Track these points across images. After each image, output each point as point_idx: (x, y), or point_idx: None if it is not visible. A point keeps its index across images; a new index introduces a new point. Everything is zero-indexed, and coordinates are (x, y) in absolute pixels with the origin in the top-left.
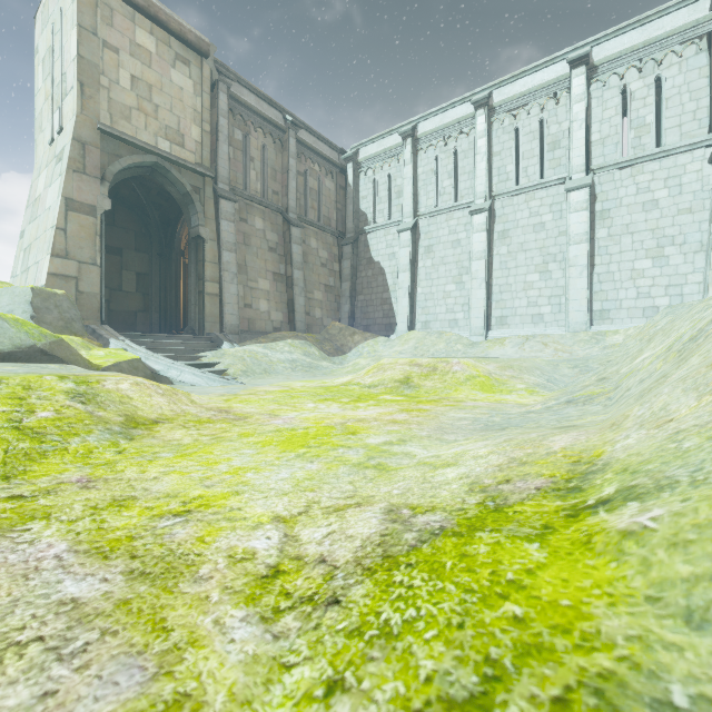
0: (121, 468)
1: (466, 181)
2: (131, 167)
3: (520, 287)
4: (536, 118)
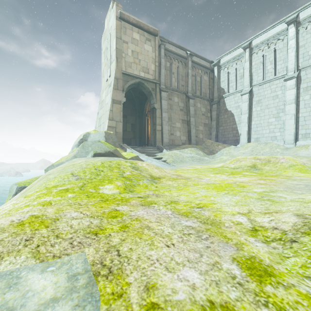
0: (162, 192)
1: (281, 64)
2: (131, 84)
3: None
4: None
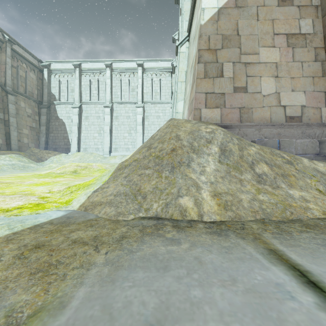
0: None
1: (103, 94)
2: None
3: (122, 137)
4: (127, 78)
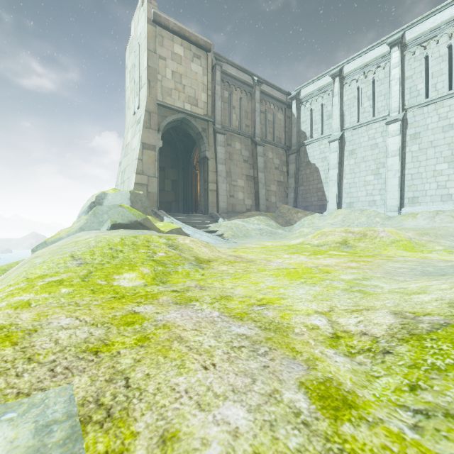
0: (211, 282)
1: (382, 101)
2: (171, 122)
3: (429, 174)
4: (445, 45)
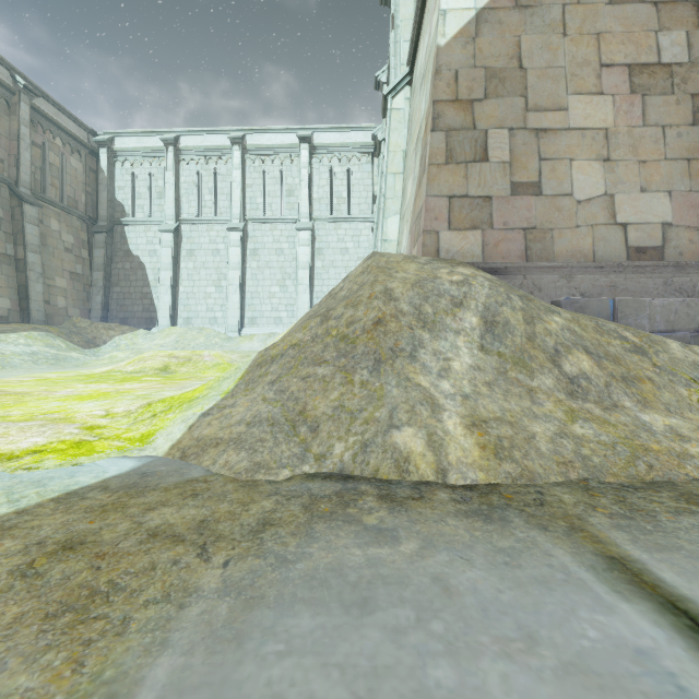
0: None
1: (225, 201)
2: None
3: (266, 295)
4: (278, 168)
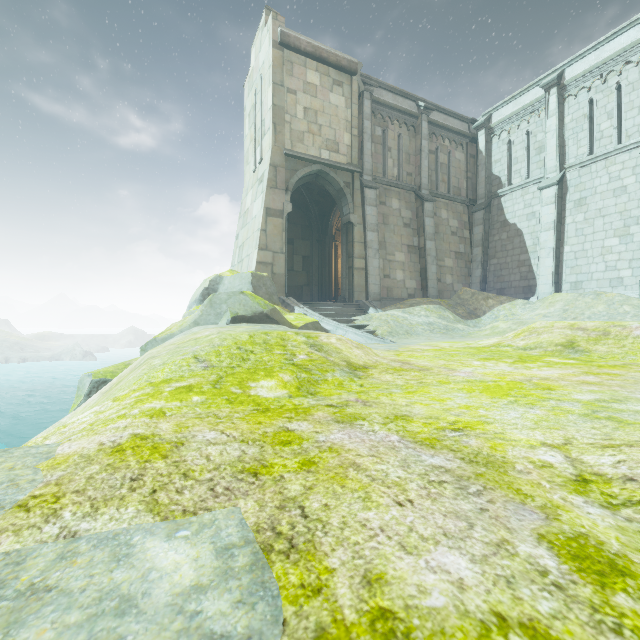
0: (375, 396)
1: (635, 117)
2: (303, 177)
3: None
4: None
